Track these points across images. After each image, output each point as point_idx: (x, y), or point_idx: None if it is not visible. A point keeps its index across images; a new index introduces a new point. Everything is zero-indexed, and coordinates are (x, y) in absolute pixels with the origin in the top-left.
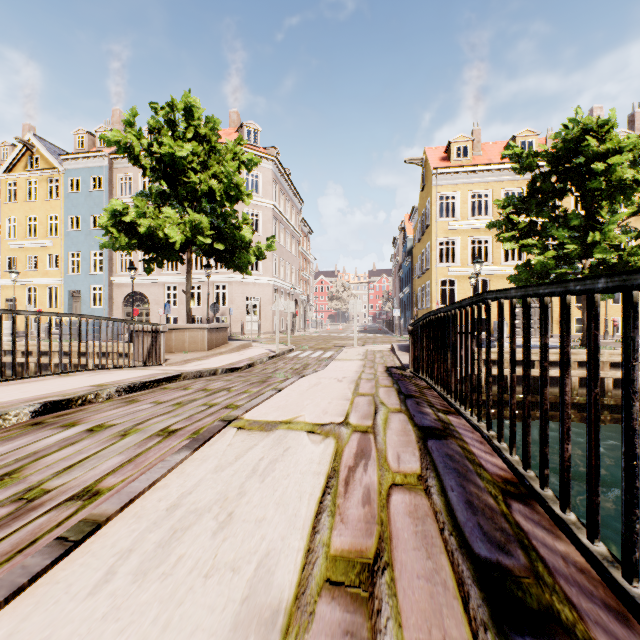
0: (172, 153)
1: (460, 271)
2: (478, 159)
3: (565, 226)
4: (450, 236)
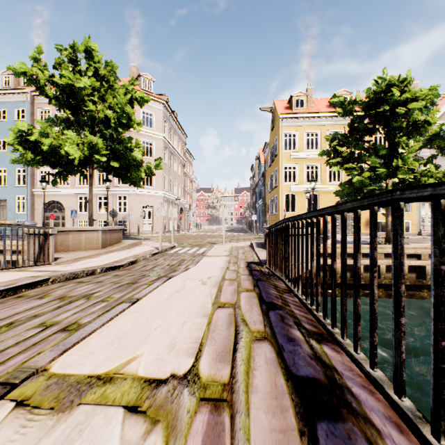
0: (71, 85)
1: (299, 188)
2: (311, 109)
3: (375, 155)
4: (292, 163)
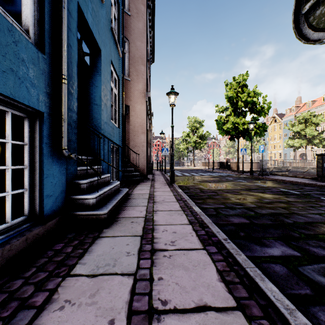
0: (296, 129)
1: None
2: None
3: None
4: None
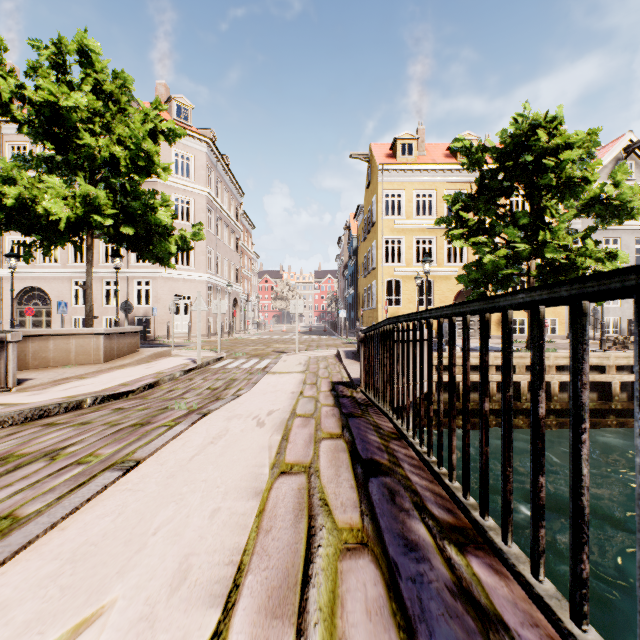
0: (54, 102)
1: (406, 271)
2: (422, 158)
3: (513, 225)
4: (396, 235)
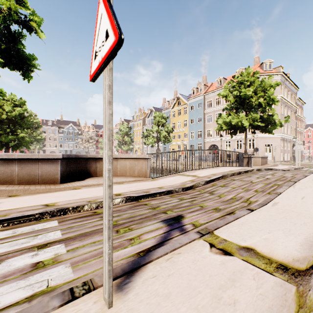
0: (244, 94)
1: None
2: None
3: None
4: None
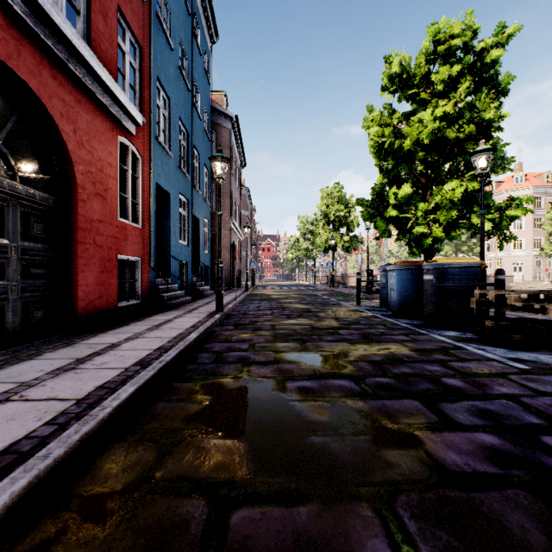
0: None
1: None
2: None
3: None
4: None
